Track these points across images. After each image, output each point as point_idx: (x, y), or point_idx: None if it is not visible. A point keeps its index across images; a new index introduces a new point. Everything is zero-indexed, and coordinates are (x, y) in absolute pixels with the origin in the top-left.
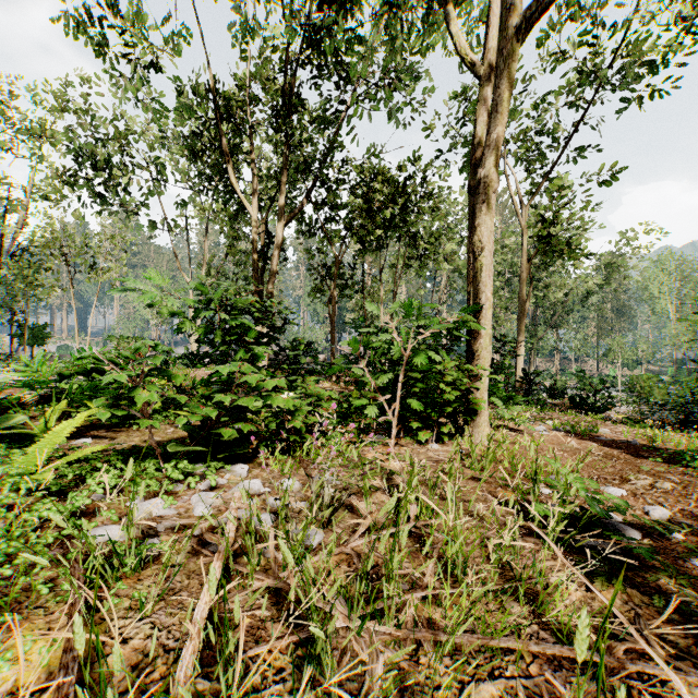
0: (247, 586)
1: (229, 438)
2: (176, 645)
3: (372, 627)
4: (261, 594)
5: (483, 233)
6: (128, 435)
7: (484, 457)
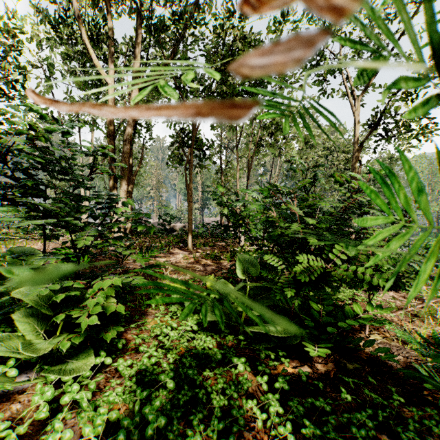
0: None
1: None
2: None
3: None
4: None
5: None
6: None
7: None
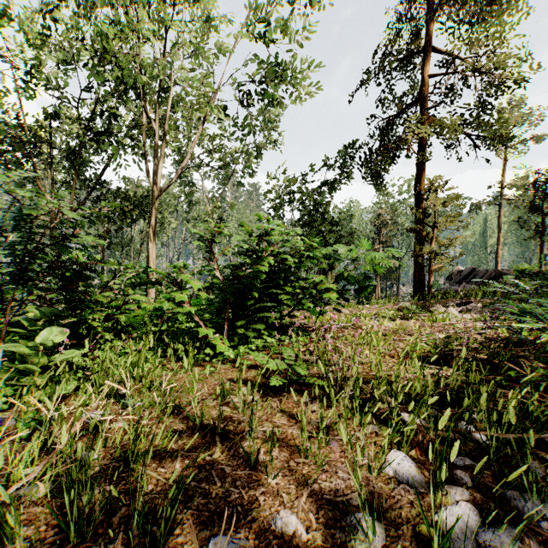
0: None
1: None
2: None
3: None
4: None
5: (149, 247)
6: None
7: None
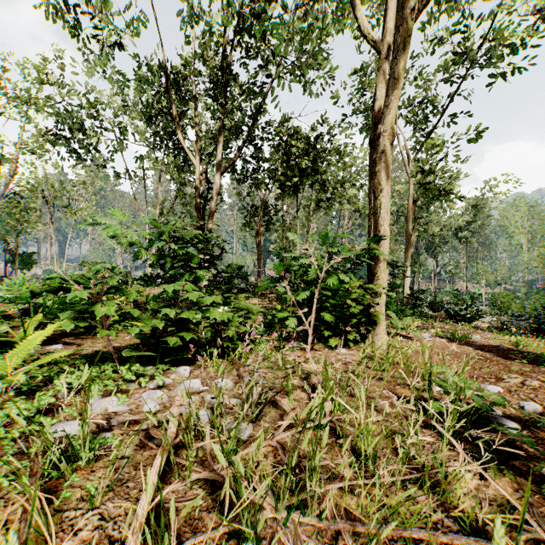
0: (186, 477)
1: (174, 345)
2: (120, 535)
3: (296, 518)
4: (198, 485)
5: (382, 178)
6: (92, 342)
7: (383, 359)
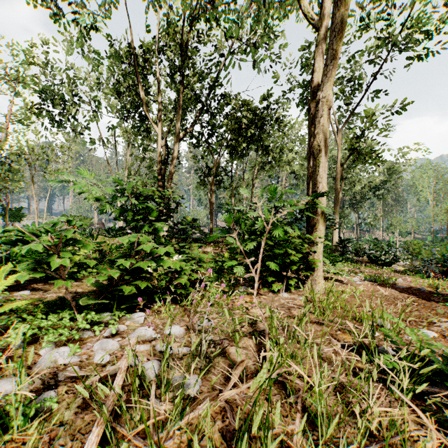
0: None
1: (129, 293)
2: None
3: None
4: None
5: (320, 140)
6: (59, 287)
7: (322, 303)
